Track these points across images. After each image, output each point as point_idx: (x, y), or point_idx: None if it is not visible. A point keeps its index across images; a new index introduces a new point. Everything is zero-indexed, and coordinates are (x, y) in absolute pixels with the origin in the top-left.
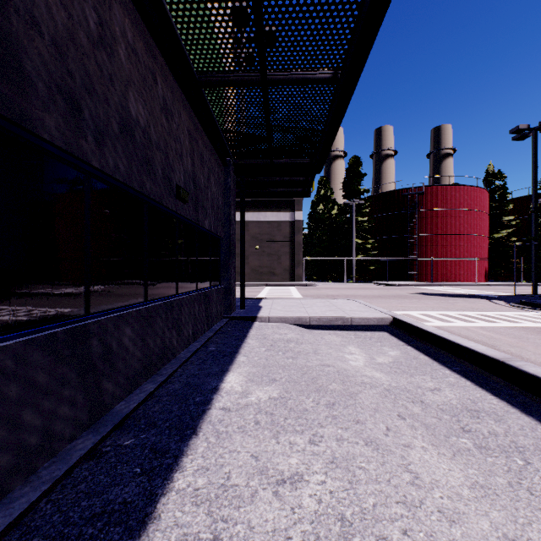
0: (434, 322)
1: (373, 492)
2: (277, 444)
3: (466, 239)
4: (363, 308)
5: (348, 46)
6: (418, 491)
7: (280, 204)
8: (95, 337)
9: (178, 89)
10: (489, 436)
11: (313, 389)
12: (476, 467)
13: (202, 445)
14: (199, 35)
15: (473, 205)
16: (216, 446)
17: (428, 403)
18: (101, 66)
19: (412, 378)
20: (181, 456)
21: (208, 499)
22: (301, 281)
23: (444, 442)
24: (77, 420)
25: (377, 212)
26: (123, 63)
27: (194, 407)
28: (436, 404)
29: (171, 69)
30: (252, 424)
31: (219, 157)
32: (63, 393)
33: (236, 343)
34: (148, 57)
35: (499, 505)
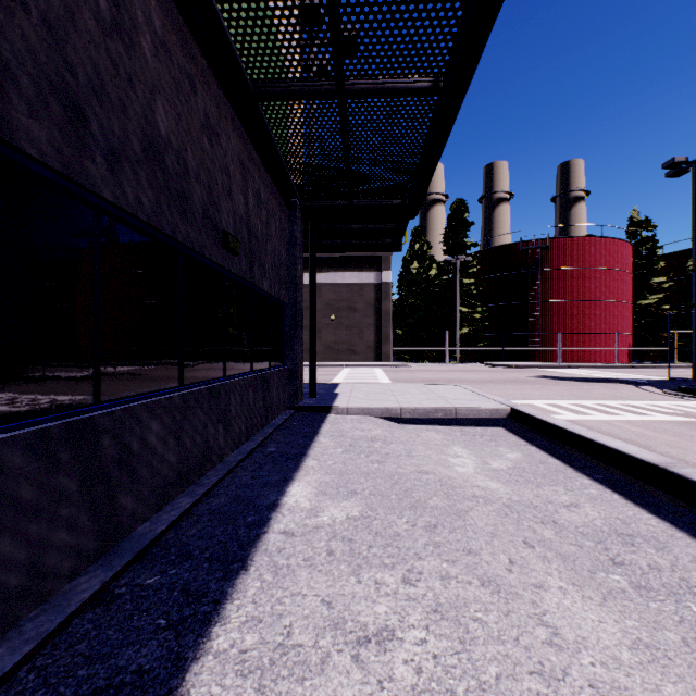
0: (566, 414)
1: (495, 657)
2: (358, 583)
3: (603, 307)
4: (472, 397)
5: (454, 43)
6: (560, 655)
7: (362, 261)
8: (106, 435)
9: (226, 102)
10: (650, 571)
11: (407, 505)
12: (636, 617)
13: (253, 586)
14: (254, 27)
15: (613, 263)
16: (273, 587)
17: (564, 524)
18: (116, 61)
19: (540, 489)
20: (223, 600)
21: (259, 666)
22: (389, 362)
23: (589, 580)
24: (80, 550)
25: (488, 272)
26: (148, 61)
27: (245, 529)
28: (574, 526)
29: (216, 75)
30: (323, 555)
31: (282, 197)
32: (60, 513)
33: (303, 442)
34: (184, 55)
35: (673, 675)
